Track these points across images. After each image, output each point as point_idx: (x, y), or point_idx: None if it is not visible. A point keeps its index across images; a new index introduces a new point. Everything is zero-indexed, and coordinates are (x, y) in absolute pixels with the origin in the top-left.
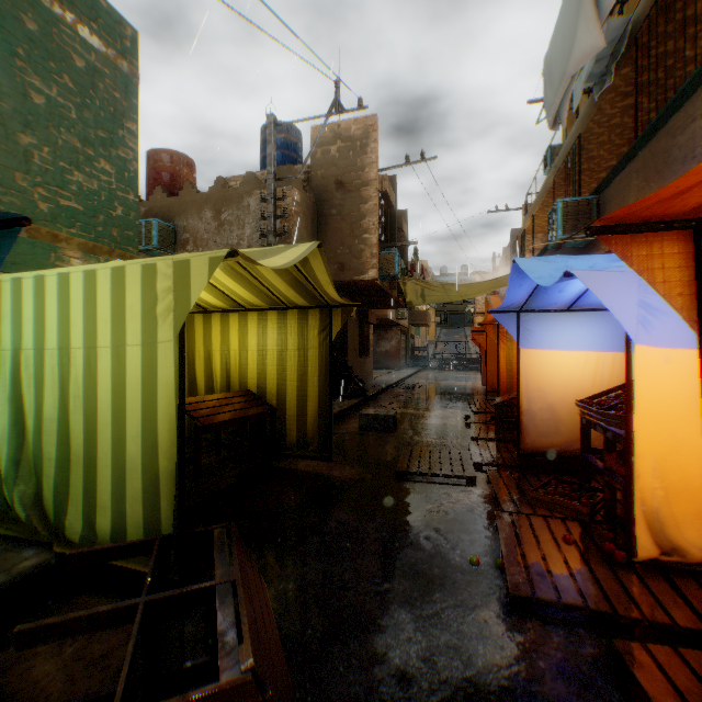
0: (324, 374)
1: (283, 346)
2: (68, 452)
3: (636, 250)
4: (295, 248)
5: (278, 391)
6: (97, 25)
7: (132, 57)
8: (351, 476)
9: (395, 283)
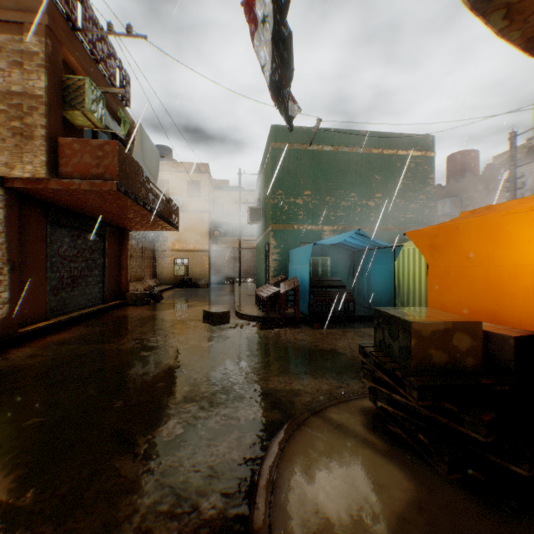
0: None
1: None
2: (409, 291)
3: None
4: None
5: None
6: (417, 147)
7: (431, 147)
8: None
9: None
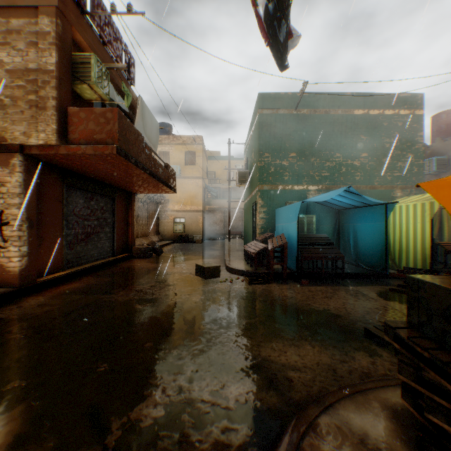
0: None
1: None
2: (400, 249)
3: None
4: None
5: None
6: (404, 105)
7: (419, 105)
8: None
9: None
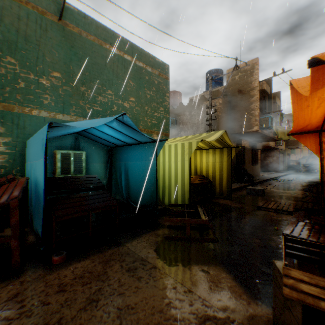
0: (228, 170)
1: (214, 161)
2: (164, 185)
3: (301, 138)
4: (217, 133)
5: (212, 175)
6: (159, 69)
7: (167, 73)
8: (239, 206)
9: (270, 130)
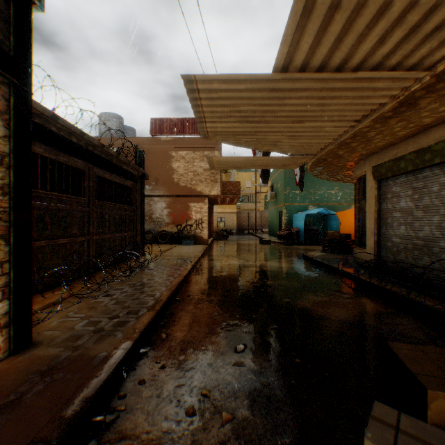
0: None
1: None
2: None
3: None
4: None
5: None
6: None
7: None
8: None
9: None
